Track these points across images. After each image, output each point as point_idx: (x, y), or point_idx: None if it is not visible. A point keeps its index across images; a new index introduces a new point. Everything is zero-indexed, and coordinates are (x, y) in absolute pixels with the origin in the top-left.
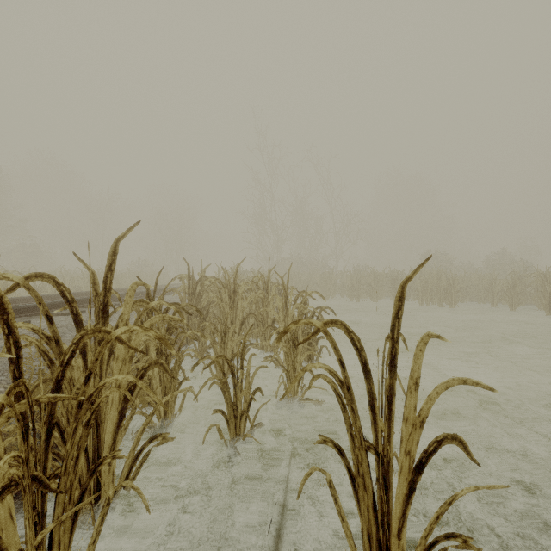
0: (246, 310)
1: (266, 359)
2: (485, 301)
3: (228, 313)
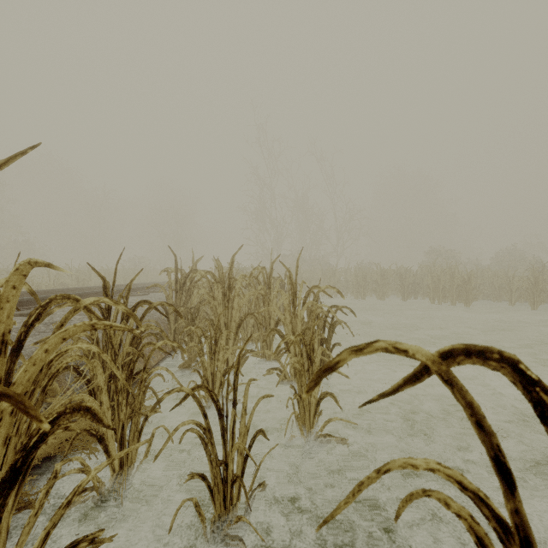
0: (244, 309)
1: (269, 372)
2: (501, 299)
3: (220, 314)
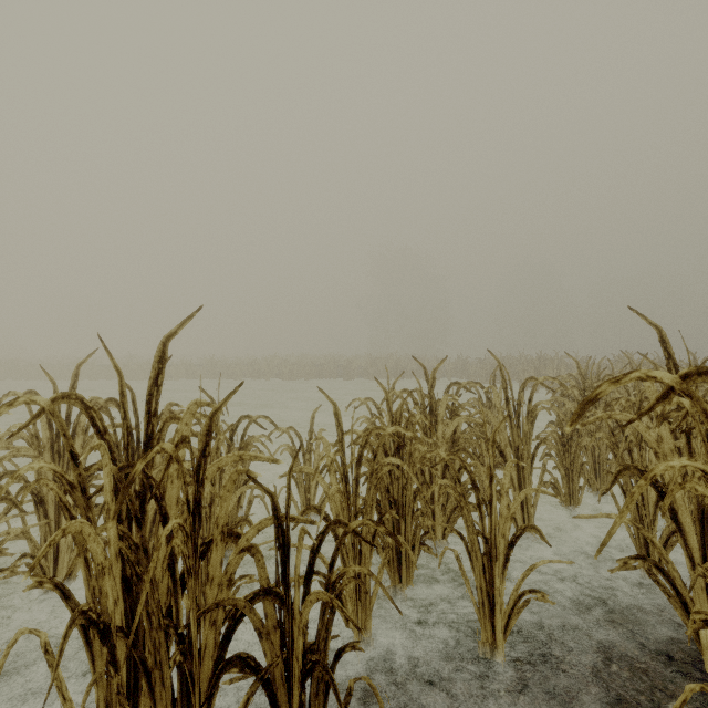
0: None
1: None
2: None
3: None
